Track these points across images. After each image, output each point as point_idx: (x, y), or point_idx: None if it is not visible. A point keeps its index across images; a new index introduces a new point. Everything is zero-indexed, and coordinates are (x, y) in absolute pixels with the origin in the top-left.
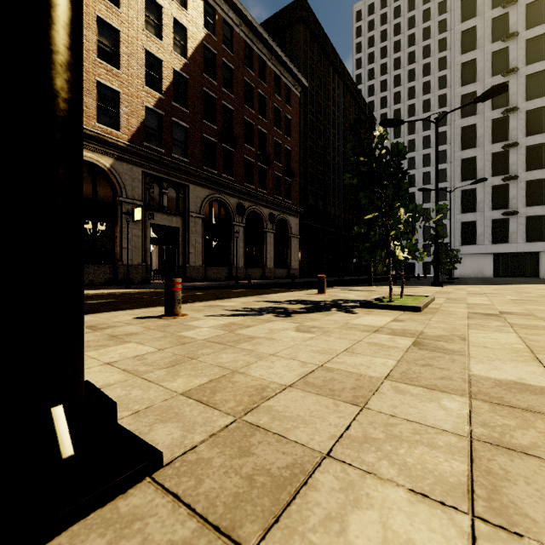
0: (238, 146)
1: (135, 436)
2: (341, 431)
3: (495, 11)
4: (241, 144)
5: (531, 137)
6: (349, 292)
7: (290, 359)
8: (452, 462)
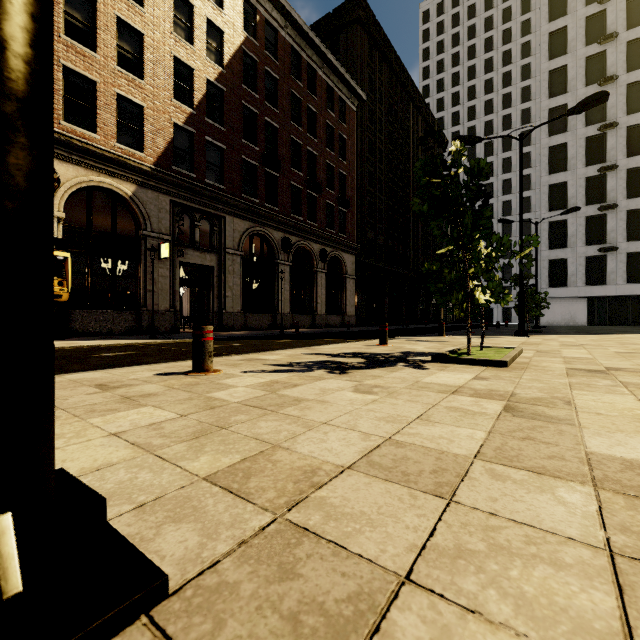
0: (283, 170)
1: (132, 547)
2: (424, 538)
3: (589, 8)
4: (287, 168)
5: (634, 158)
6: (416, 343)
7: (348, 430)
8: (592, 593)
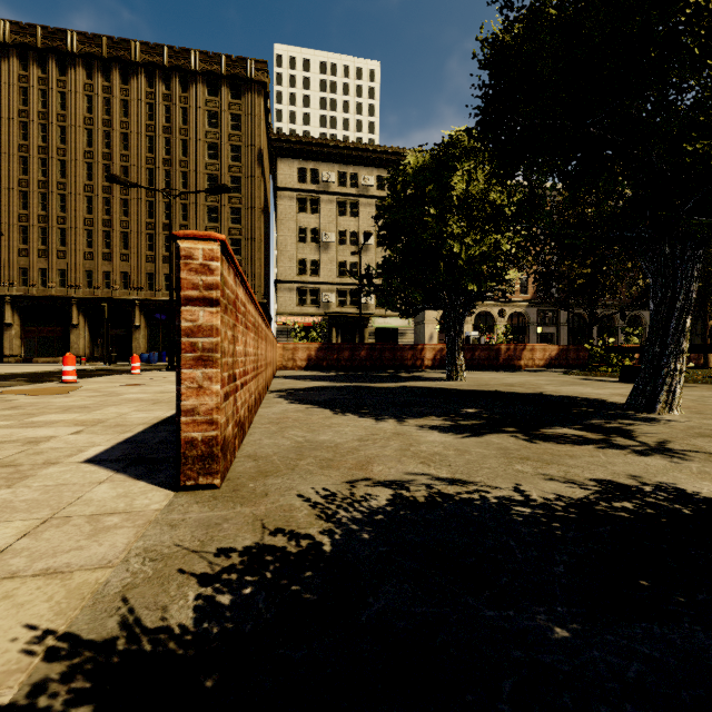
0: None
1: None
2: None
3: None
4: None
5: None
6: None
7: None
8: None
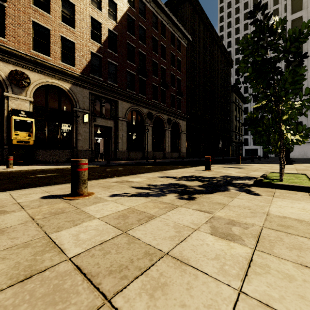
0: (148, 76)
1: None
2: None
3: None
4: (150, 75)
5: None
6: (227, 169)
7: None
8: None
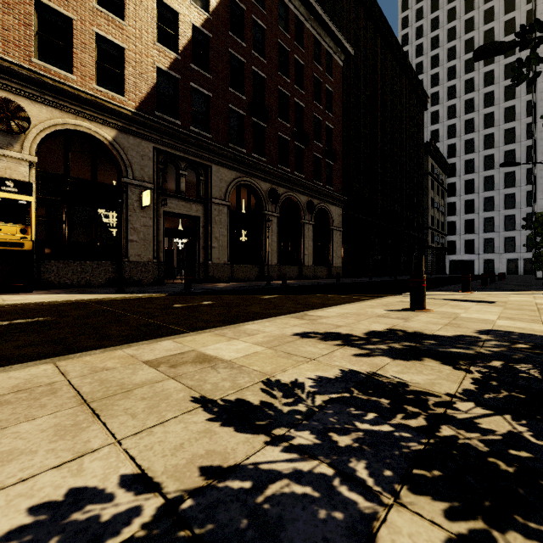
0: (270, 120)
1: None
2: None
3: None
4: (274, 118)
5: None
6: (461, 305)
7: None
8: None
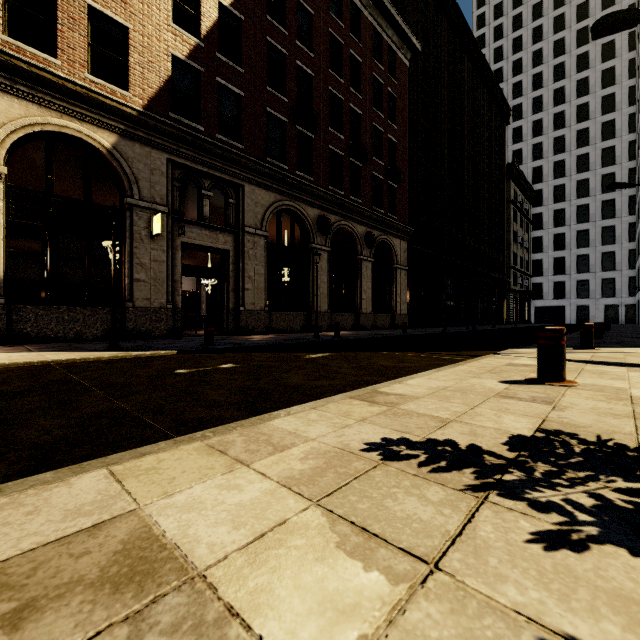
0: (319, 130)
1: None
2: None
3: None
4: (324, 128)
5: None
6: (608, 372)
7: None
8: None
